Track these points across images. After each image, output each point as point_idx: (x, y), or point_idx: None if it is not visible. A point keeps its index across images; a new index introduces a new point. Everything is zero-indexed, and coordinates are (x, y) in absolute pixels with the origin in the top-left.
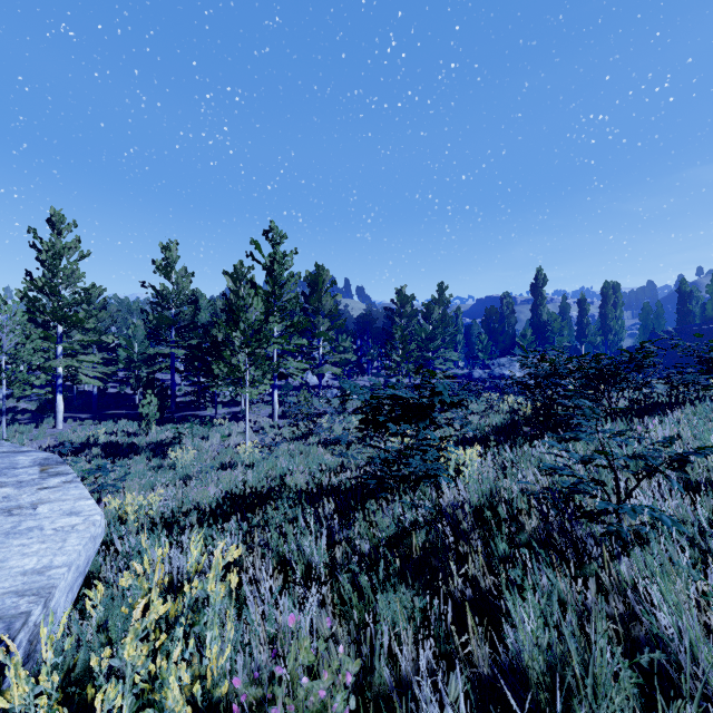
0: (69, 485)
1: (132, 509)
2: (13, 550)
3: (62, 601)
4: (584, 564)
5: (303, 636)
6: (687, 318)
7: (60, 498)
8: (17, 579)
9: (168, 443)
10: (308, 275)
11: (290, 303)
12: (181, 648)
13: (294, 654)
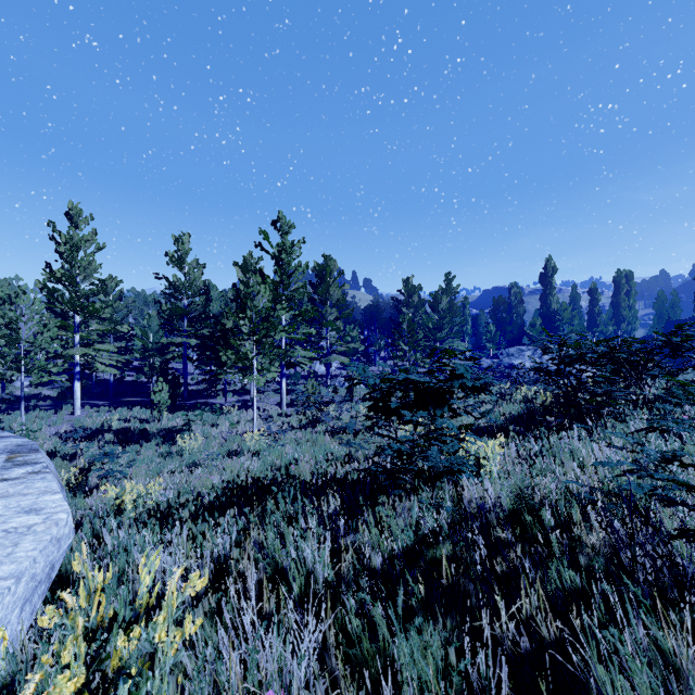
0: (35, 476)
1: (129, 498)
2: None
3: (14, 616)
4: (693, 608)
5: None
6: None
7: (21, 492)
8: None
9: (178, 430)
10: (315, 266)
11: (297, 292)
12: None
13: None
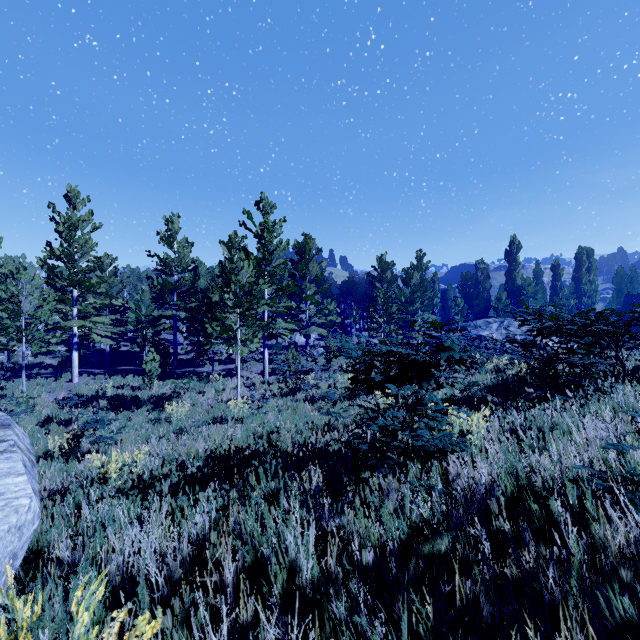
0: None
1: (114, 467)
2: None
3: None
4: None
5: None
6: None
7: None
8: None
9: (168, 397)
10: (296, 244)
11: (279, 268)
12: None
13: None
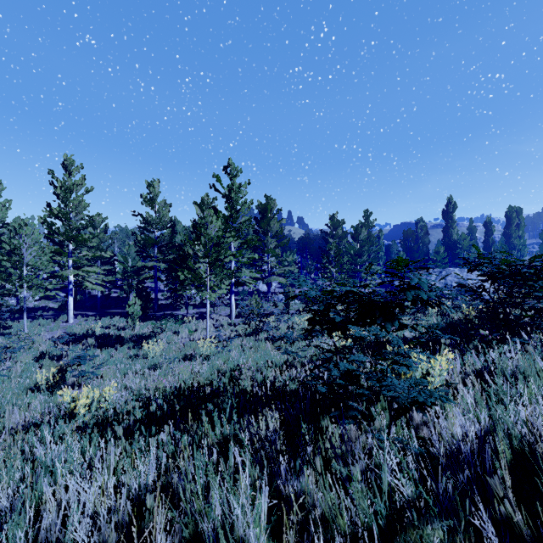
0: None
1: (82, 403)
2: None
3: None
4: None
5: None
6: None
7: None
8: None
9: (147, 336)
10: (259, 204)
11: (244, 224)
12: None
13: None
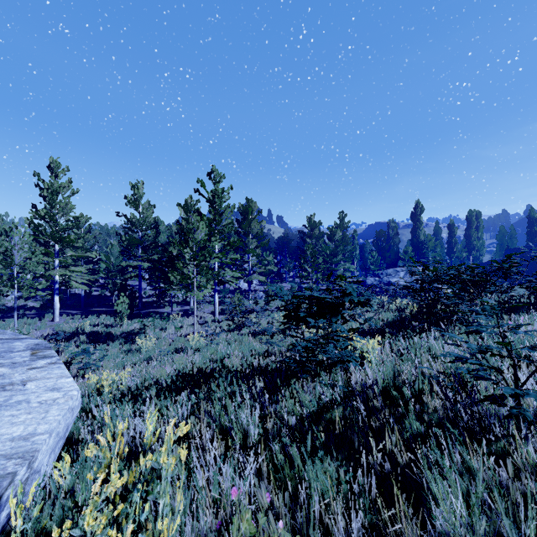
0: (53, 365)
1: (106, 384)
2: (4, 420)
3: (45, 461)
4: (491, 442)
5: (245, 508)
6: (535, 238)
7: (45, 376)
8: (6, 445)
9: (136, 333)
10: (240, 206)
11: (227, 227)
12: (133, 525)
13: (237, 525)
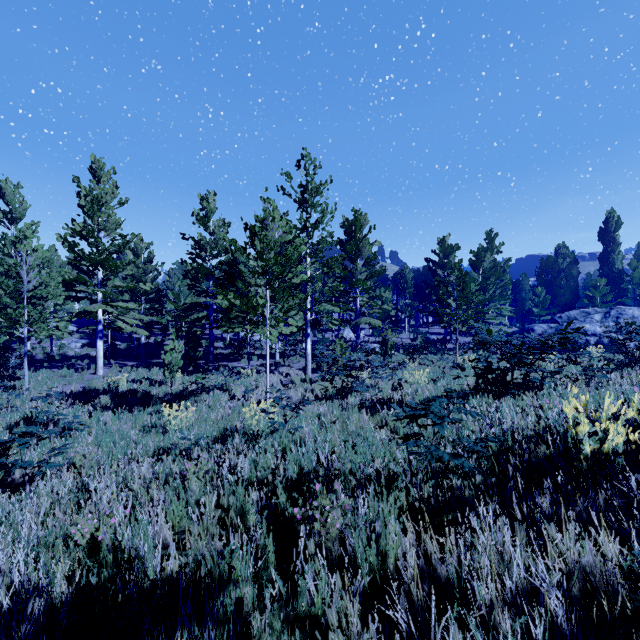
0: None
1: None
2: None
3: None
4: None
5: None
6: None
7: None
8: None
9: (185, 395)
10: (344, 221)
11: (324, 238)
12: None
13: None
